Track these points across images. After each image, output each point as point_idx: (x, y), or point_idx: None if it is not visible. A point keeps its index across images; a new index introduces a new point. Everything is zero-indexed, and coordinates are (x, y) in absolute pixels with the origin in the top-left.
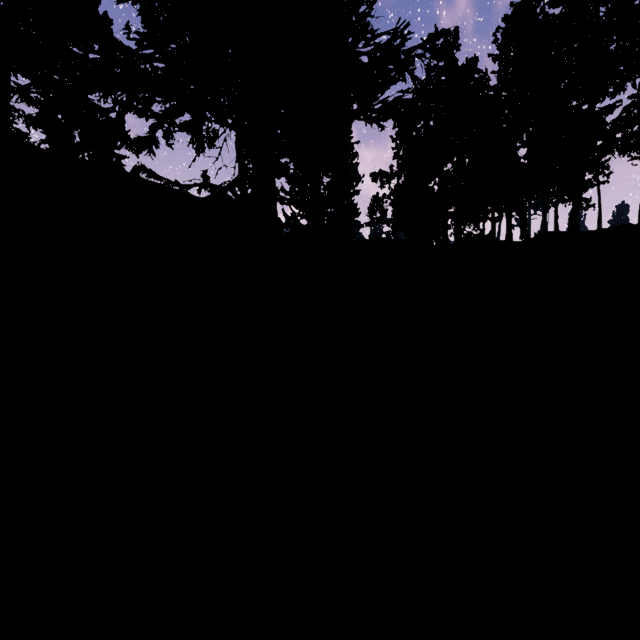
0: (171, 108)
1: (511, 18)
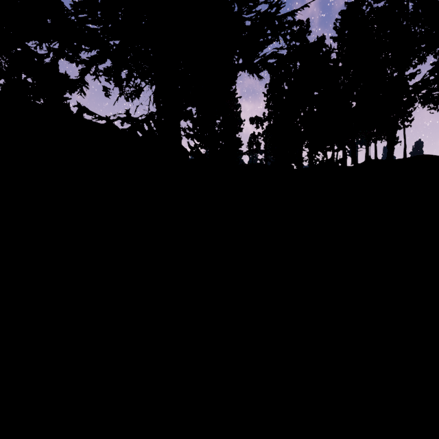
0: (96, 55)
1: (346, 12)
